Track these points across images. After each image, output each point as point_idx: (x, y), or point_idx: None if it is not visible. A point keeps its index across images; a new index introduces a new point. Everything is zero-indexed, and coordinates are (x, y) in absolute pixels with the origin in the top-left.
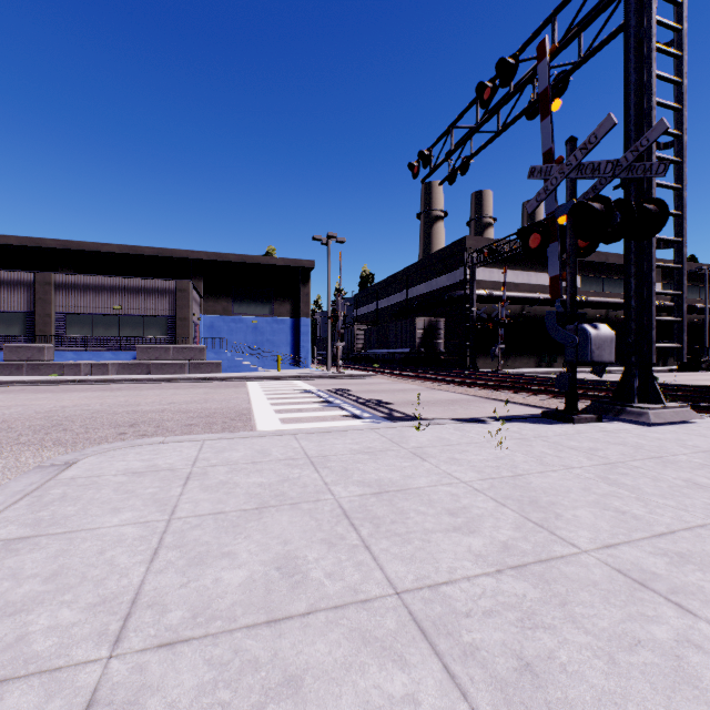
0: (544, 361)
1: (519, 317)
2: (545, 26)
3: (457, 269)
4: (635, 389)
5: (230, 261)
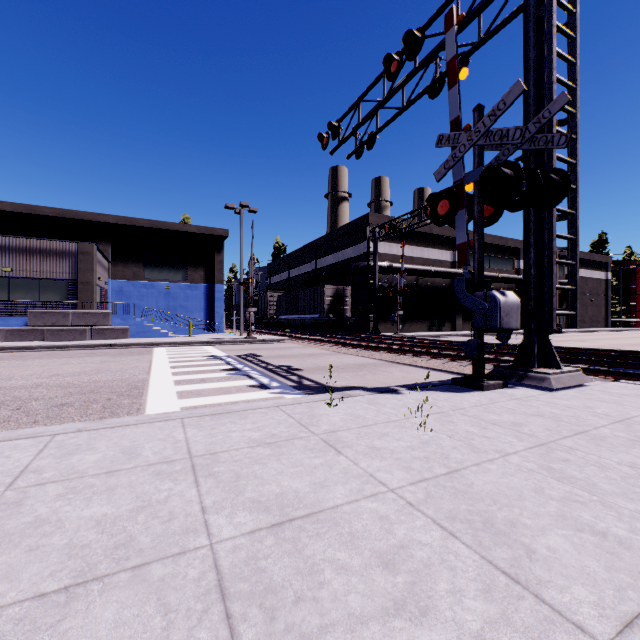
0: (434, 325)
1: (414, 287)
2: (449, 2)
3: (361, 242)
4: (535, 355)
5: (140, 226)
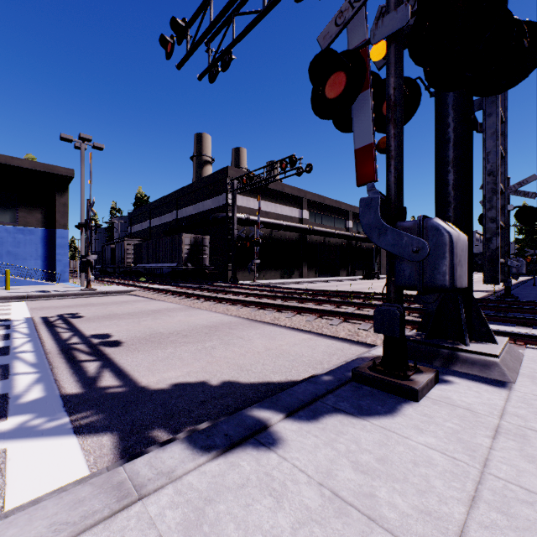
0: (286, 273)
1: (269, 239)
2: None
3: (221, 194)
4: (463, 323)
5: None
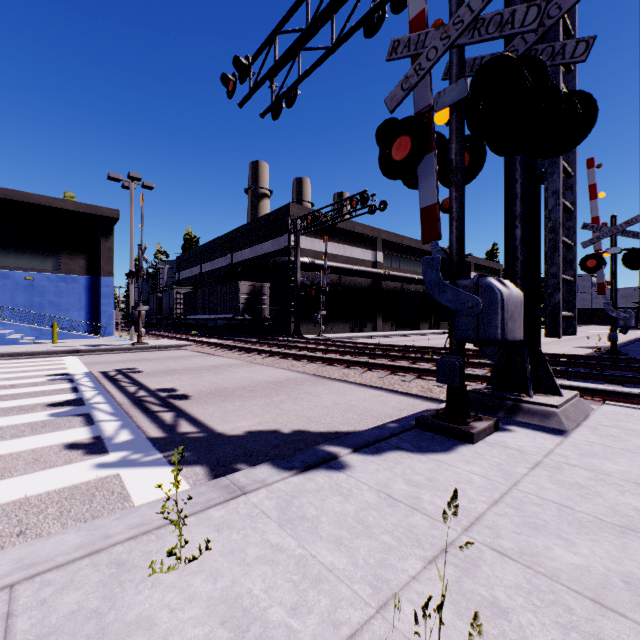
0: (357, 326)
1: (337, 286)
2: None
3: (282, 235)
4: (528, 376)
5: None
